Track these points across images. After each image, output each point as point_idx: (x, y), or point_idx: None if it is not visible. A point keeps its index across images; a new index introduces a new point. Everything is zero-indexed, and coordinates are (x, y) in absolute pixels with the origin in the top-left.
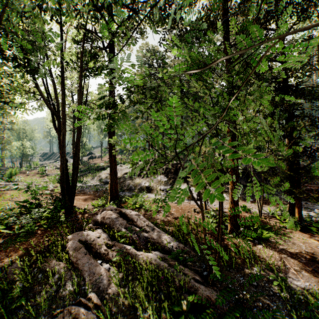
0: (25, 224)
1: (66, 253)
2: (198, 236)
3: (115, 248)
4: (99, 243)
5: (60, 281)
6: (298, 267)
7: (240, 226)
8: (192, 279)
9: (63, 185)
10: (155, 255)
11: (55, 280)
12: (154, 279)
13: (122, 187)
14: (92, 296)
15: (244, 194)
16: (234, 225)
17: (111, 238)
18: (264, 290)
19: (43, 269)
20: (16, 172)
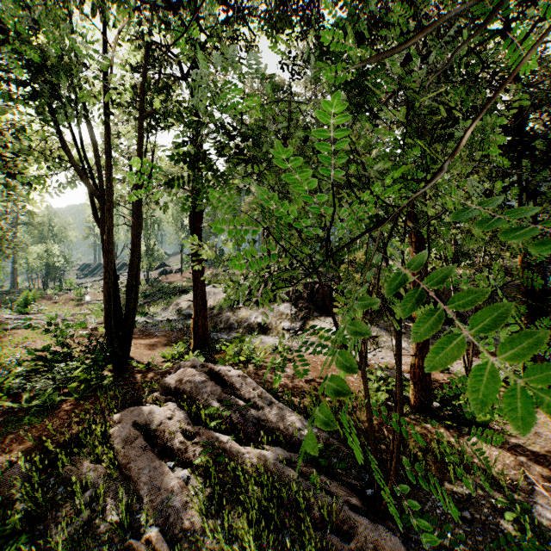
0: (40, 391)
1: (109, 448)
2: (353, 416)
3: (199, 440)
4: (171, 429)
5: (96, 502)
6: (550, 482)
7: (433, 398)
8: (344, 505)
9: (108, 321)
10: (274, 454)
11: (87, 500)
12: (272, 504)
13: (216, 323)
14: (154, 535)
15: (436, 337)
16: (421, 396)
17: (194, 418)
18: (487, 530)
19: (65, 478)
20: (34, 298)
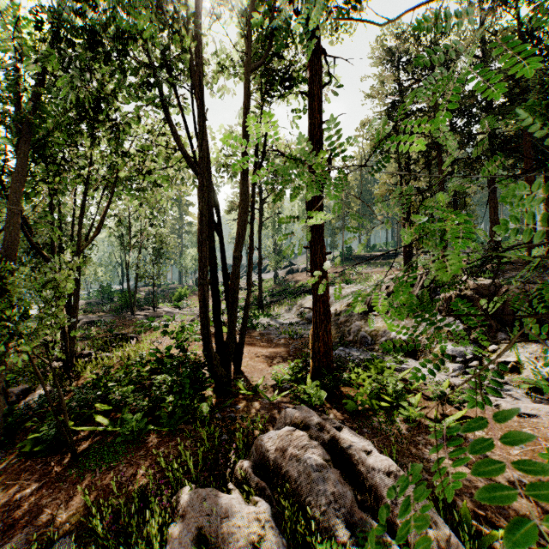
0: (128, 415)
1: None
2: None
3: None
4: None
5: None
6: None
7: None
8: None
9: (204, 333)
10: None
11: None
12: None
13: (343, 334)
14: None
15: None
16: None
17: (301, 542)
18: None
19: None
20: (185, 294)
